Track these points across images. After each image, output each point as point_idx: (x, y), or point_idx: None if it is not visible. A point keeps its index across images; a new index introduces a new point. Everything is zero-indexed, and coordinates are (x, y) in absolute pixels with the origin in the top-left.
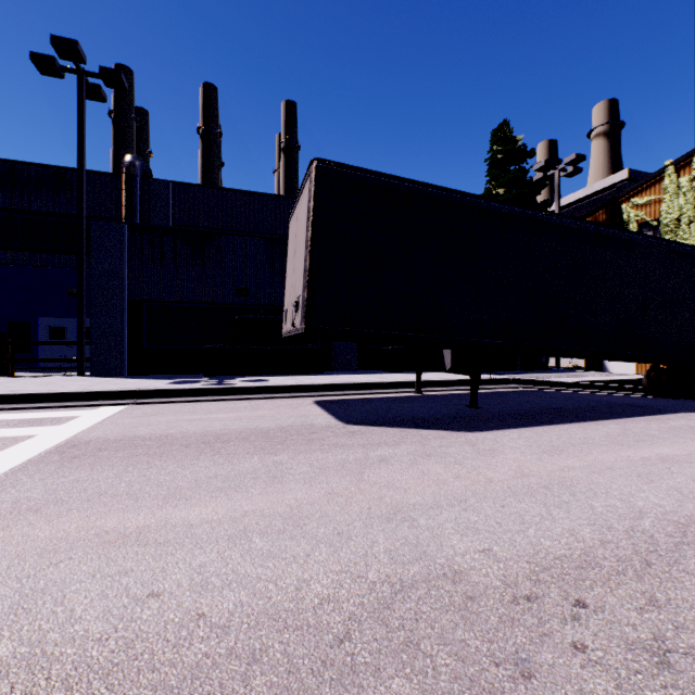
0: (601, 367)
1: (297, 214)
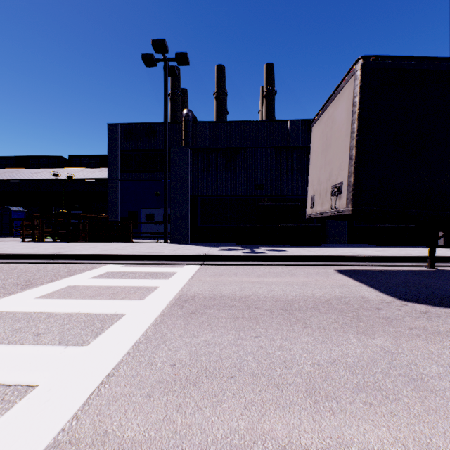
0: None
1: (326, 116)
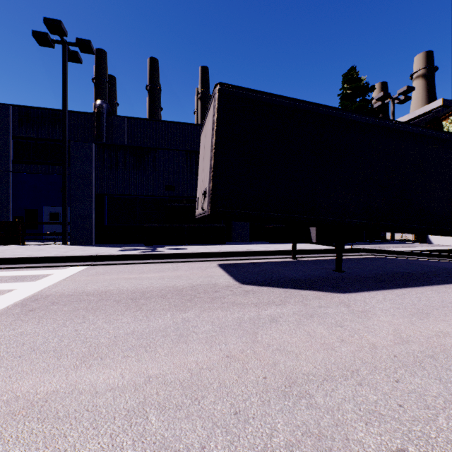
0: (425, 240)
1: (205, 128)
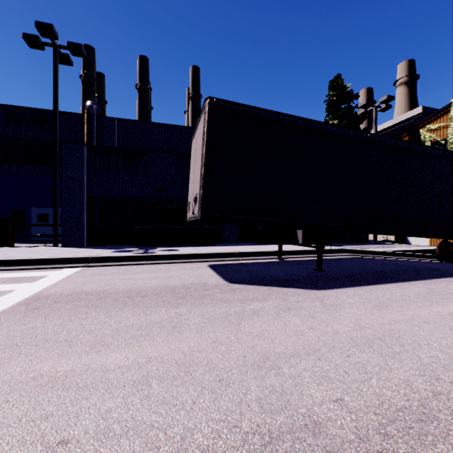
0: (405, 241)
1: (196, 137)
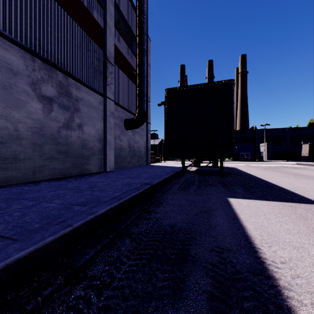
0: None
1: (305, 145)
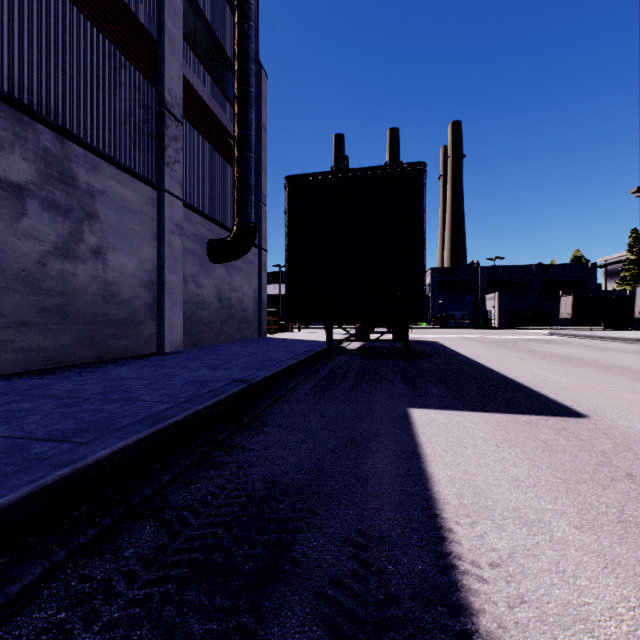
0: None
1: (565, 298)
